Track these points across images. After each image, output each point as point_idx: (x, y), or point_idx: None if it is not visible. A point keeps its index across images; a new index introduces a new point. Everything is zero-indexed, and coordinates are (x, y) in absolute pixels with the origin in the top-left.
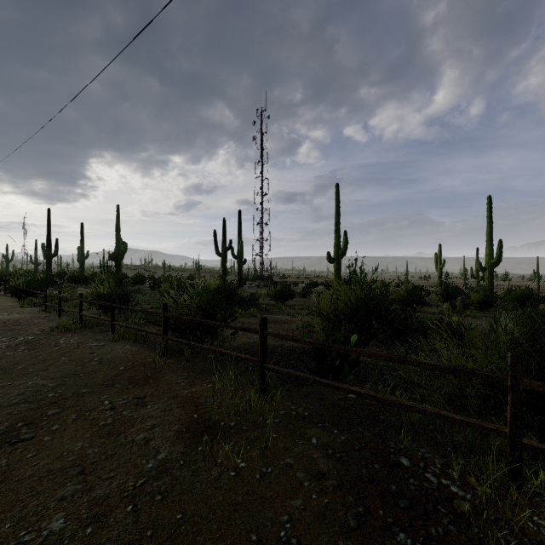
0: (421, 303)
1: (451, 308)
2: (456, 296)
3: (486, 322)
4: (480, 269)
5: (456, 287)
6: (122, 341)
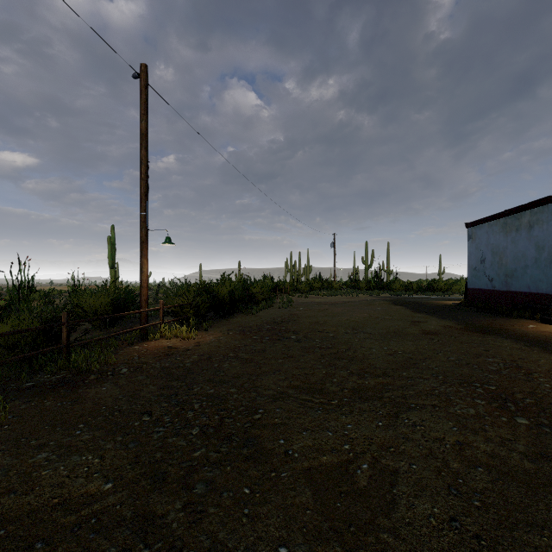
0: None
1: None
2: None
3: None
4: None
5: None
6: None
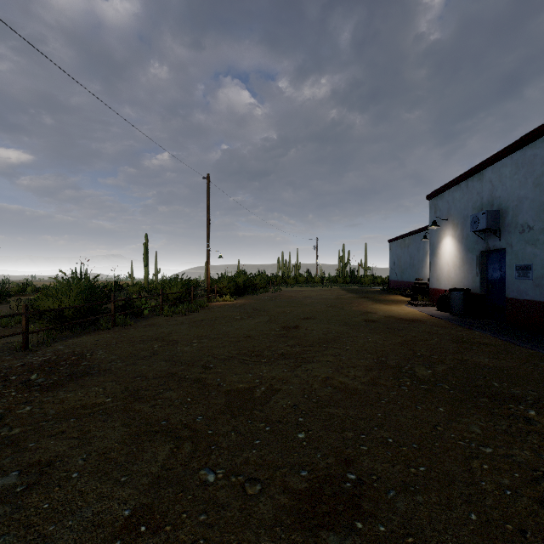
0: None
1: None
2: None
3: None
4: None
5: None
6: (45, 346)
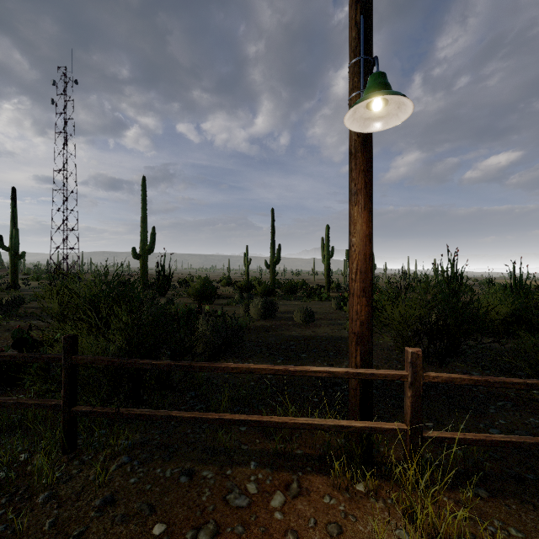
0: (212, 296)
1: (240, 299)
2: (251, 289)
3: (242, 308)
4: (267, 266)
5: (260, 281)
6: None
